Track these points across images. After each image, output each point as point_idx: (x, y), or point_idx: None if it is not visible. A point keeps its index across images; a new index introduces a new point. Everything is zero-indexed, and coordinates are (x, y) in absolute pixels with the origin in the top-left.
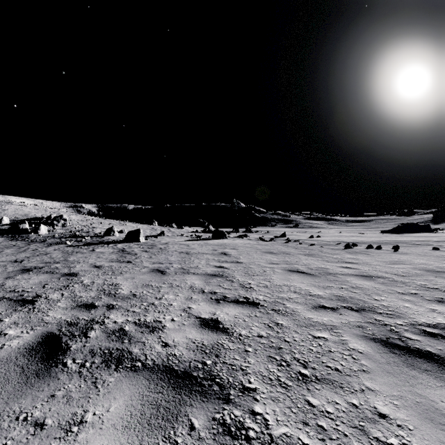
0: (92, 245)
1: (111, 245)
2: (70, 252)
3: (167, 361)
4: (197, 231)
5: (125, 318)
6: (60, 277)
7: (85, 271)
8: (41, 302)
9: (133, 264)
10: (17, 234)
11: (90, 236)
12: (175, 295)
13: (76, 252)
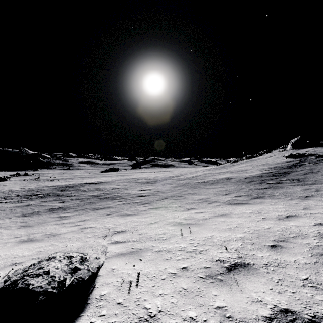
0: None
1: None
2: None
3: None
4: None
5: None
6: None
7: None
8: None
9: None
10: None
11: None
12: None
13: None
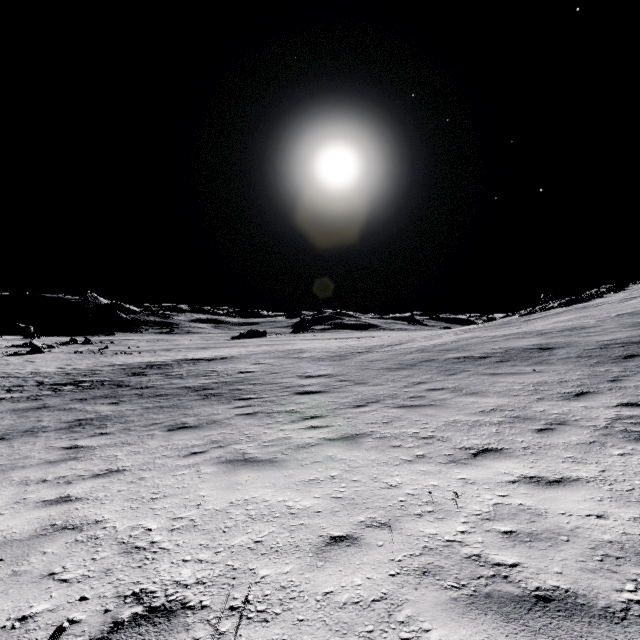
0: None
1: None
2: None
3: (9, 373)
4: (14, 345)
5: None
6: None
7: None
8: None
9: None
10: None
11: None
12: (7, 370)
13: None
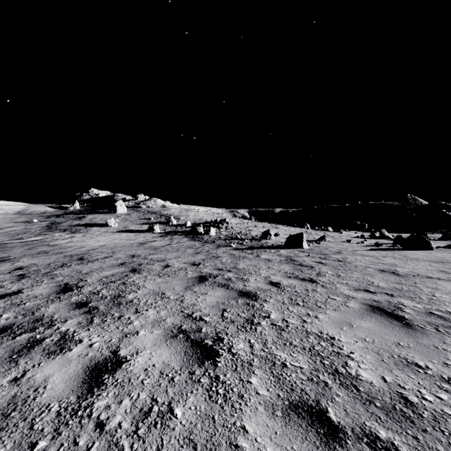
0: (254, 250)
1: (273, 250)
2: (237, 256)
3: None
4: (363, 236)
5: None
6: (237, 297)
7: (263, 291)
8: (224, 360)
9: (322, 287)
10: (195, 235)
11: (248, 238)
12: None
13: (242, 257)
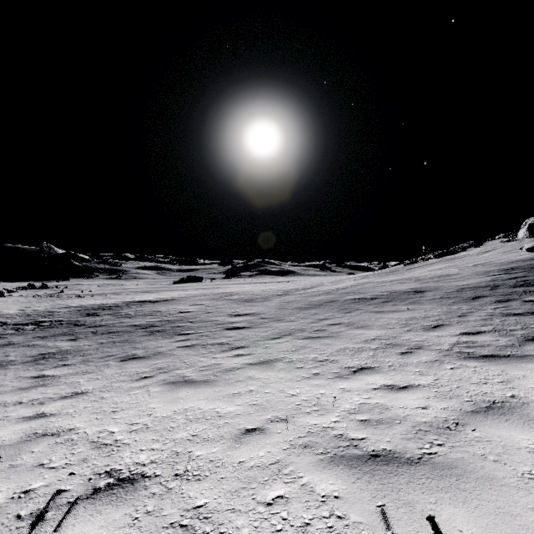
0: None
1: None
2: None
3: None
4: None
5: None
6: None
7: None
8: None
9: None
10: None
11: None
12: None
13: None
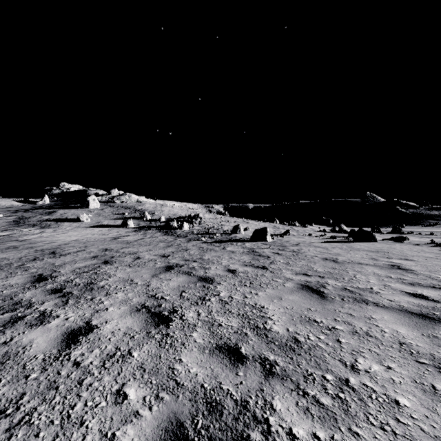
0: (222, 243)
1: (239, 243)
2: (205, 249)
3: None
4: (325, 230)
5: (309, 427)
6: (197, 281)
7: (220, 276)
8: (175, 323)
9: (270, 272)
10: (168, 230)
11: (219, 232)
12: (383, 366)
13: (209, 250)
